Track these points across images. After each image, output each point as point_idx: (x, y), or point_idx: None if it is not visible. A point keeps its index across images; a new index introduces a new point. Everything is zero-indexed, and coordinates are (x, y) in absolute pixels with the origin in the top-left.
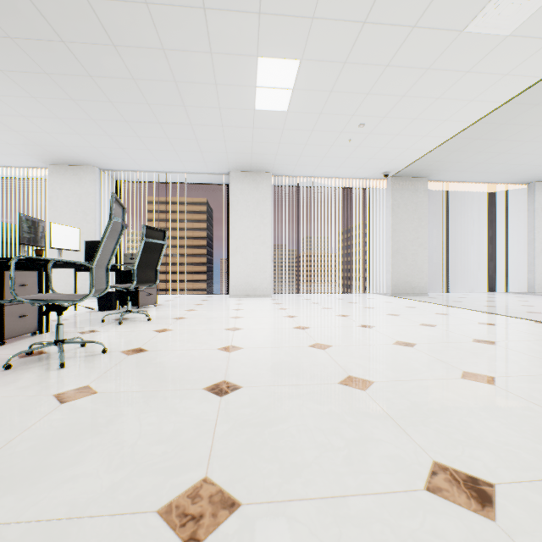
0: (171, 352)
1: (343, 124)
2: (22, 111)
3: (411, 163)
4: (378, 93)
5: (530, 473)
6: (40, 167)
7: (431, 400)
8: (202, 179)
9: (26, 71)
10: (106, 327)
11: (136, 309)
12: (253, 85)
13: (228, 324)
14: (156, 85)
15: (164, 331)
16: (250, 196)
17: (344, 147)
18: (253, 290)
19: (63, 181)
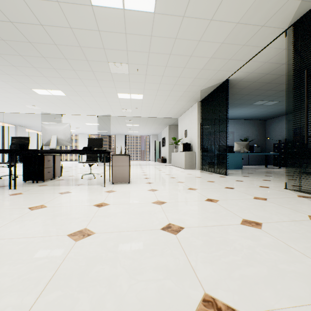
0: None
1: None
2: None
3: None
4: None
5: None
6: None
7: None
8: None
9: None
10: None
11: None
12: None
13: None
14: None
15: None
16: None
17: None
18: None
19: None
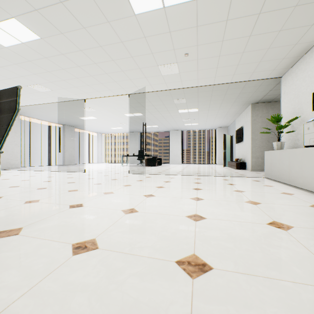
0: None
1: None
2: None
3: None
4: None
5: (27, 184)
6: None
7: (12, 183)
8: None
9: None
10: None
11: None
12: None
13: None
14: None
15: None
16: None
17: None
18: None
19: None
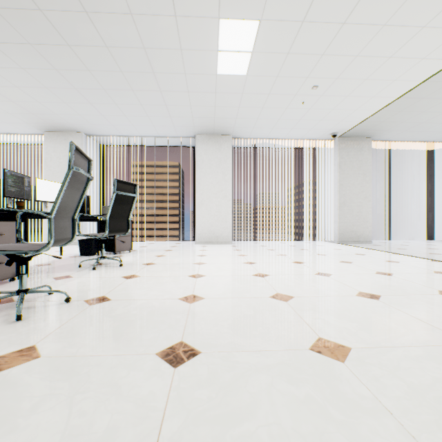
0: (132, 302)
1: (297, 87)
2: (15, 82)
3: (357, 123)
4: (333, 53)
5: None
6: (37, 133)
7: (431, 381)
8: (172, 143)
9: (12, 42)
10: (80, 272)
11: (113, 254)
12: (215, 49)
13: (191, 271)
14: (127, 53)
15: (132, 277)
16: (213, 156)
17: (297, 110)
18: (216, 238)
19: (56, 145)
